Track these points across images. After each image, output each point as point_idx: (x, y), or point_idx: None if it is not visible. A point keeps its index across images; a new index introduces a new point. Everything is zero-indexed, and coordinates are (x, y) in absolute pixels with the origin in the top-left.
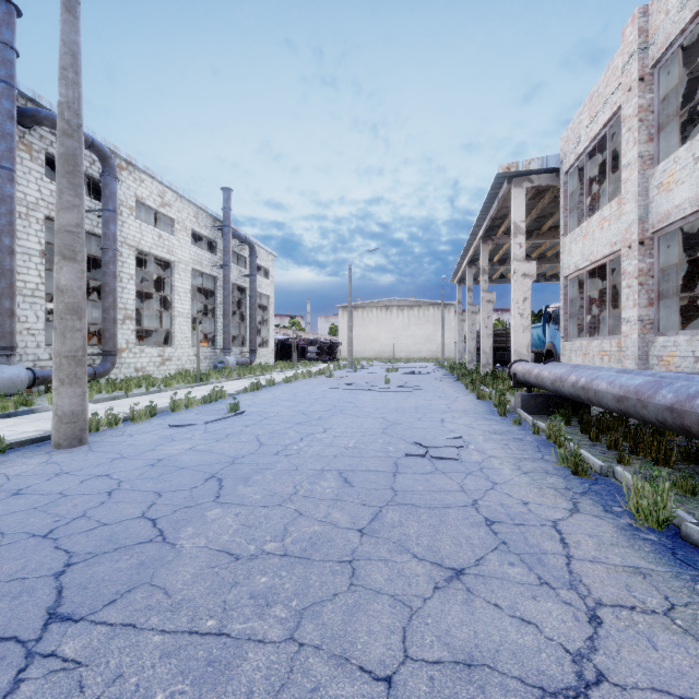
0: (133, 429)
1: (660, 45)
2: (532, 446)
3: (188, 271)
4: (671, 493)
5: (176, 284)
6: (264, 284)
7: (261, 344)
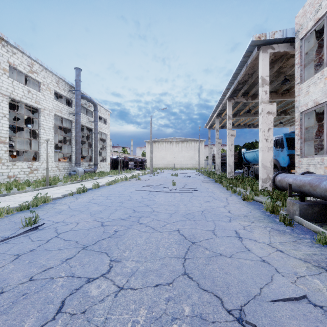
0: None
1: None
2: None
3: (51, 115)
4: None
5: (42, 123)
6: (104, 127)
7: (102, 160)
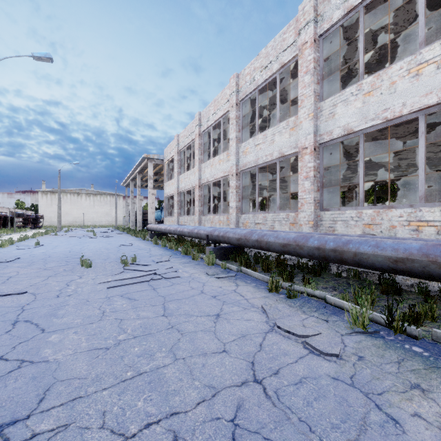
0: (2, 251)
1: (180, 147)
2: (150, 243)
3: None
4: (166, 242)
5: None
6: None
7: None
